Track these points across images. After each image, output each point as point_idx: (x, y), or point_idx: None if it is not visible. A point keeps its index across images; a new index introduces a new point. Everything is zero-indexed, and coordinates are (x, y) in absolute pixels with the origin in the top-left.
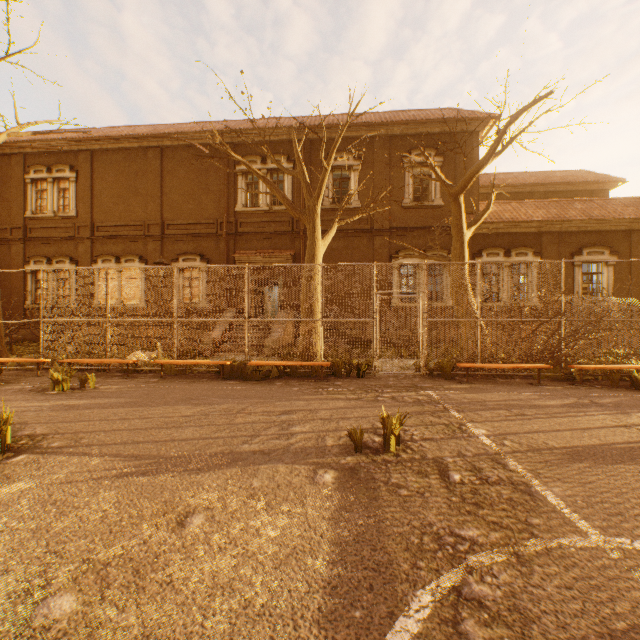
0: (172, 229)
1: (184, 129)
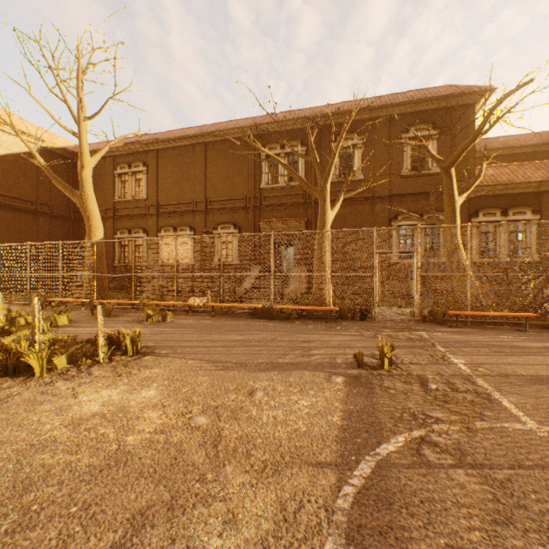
0: (213, 205)
1: (222, 127)
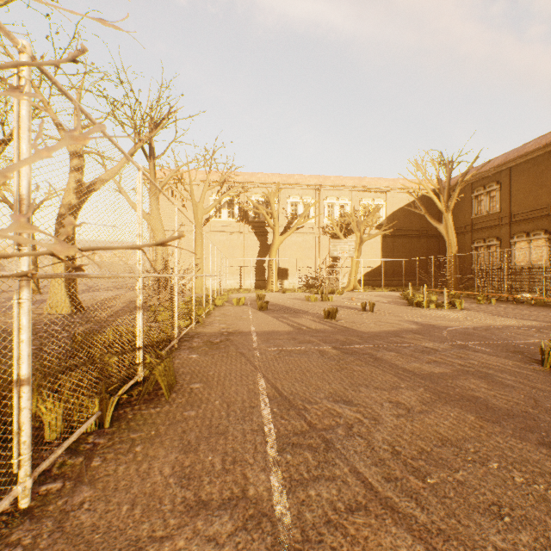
0: None
1: None
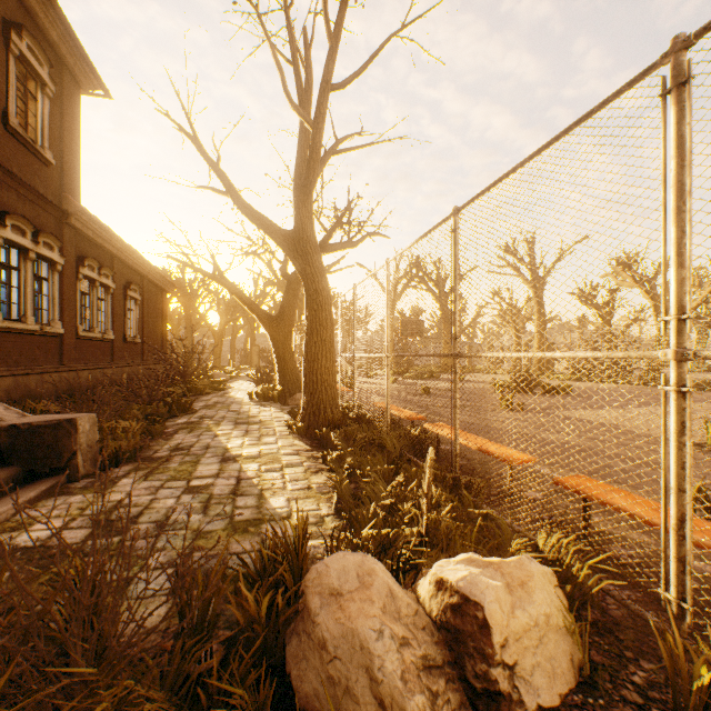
0: None
1: None
